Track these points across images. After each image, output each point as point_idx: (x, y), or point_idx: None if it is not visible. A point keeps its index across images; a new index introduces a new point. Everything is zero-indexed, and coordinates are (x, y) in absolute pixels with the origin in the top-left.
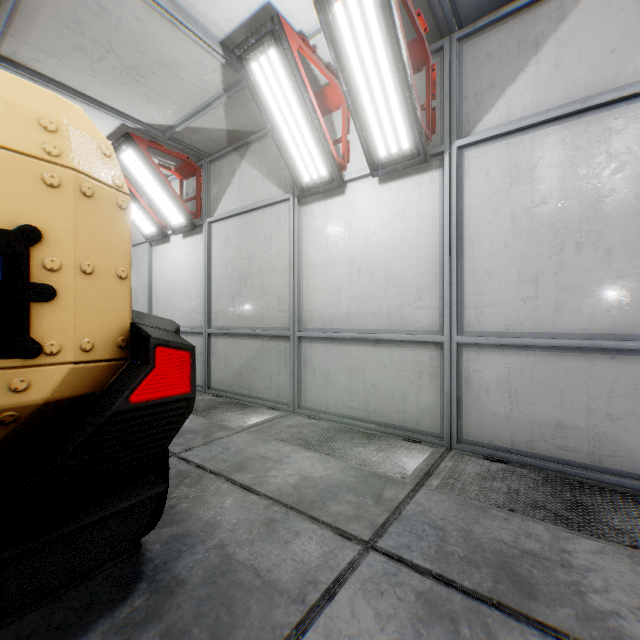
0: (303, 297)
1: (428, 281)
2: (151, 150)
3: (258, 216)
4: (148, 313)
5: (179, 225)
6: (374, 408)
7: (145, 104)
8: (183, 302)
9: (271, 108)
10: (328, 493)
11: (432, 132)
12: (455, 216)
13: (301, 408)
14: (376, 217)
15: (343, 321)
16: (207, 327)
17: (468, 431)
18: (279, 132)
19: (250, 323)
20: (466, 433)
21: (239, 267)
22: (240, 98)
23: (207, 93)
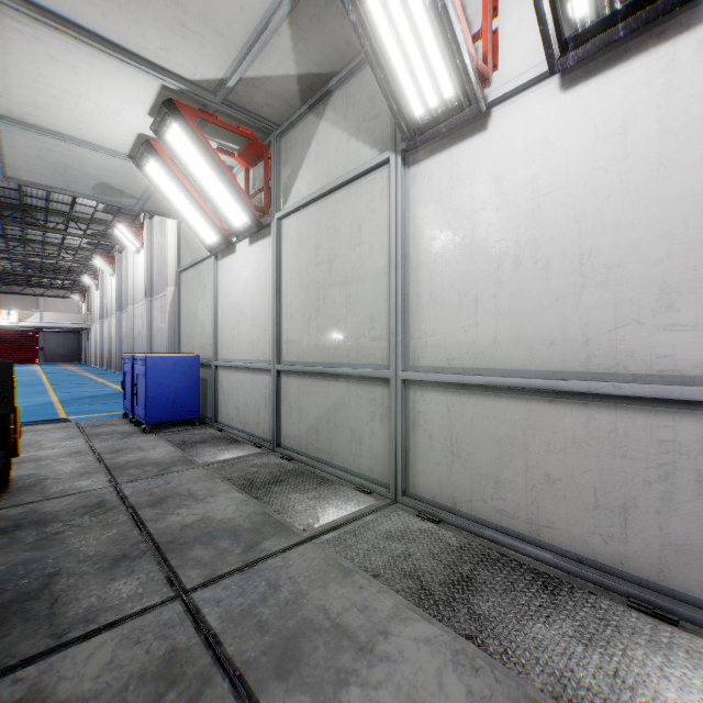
0: (411, 315)
1: (692, 268)
2: (206, 128)
3: (342, 197)
4: (213, 343)
5: (242, 226)
6: (550, 521)
7: (182, 43)
8: (249, 329)
9: None
10: None
11: None
12: None
13: (407, 495)
14: (554, 156)
15: (484, 355)
16: (276, 362)
17: None
18: (370, 27)
19: (331, 357)
20: None
21: (316, 276)
22: (311, 4)
23: (261, 2)
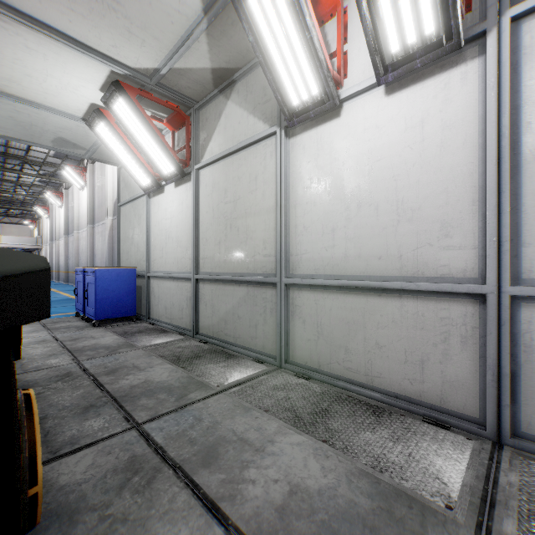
0: (291, 239)
1: (459, 211)
2: (143, 101)
3: (243, 156)
4: (146, 260)
5: (170, 174)
6: (379, 373)
7: (128, 43)
8: (175, 249)
9: (253, 15)
10: (333, 534)
11: (466, 10)
12: (507, 116)
13: (288, 363)
14: (381, 137)
15: (338, 266)
16: (195, 273)
17: (528, 422)
18: (263, 45)
19: (235, 269)
20: (525, 424)
21: (225, 211)
22: (222, 22)
23: (187, 19)
